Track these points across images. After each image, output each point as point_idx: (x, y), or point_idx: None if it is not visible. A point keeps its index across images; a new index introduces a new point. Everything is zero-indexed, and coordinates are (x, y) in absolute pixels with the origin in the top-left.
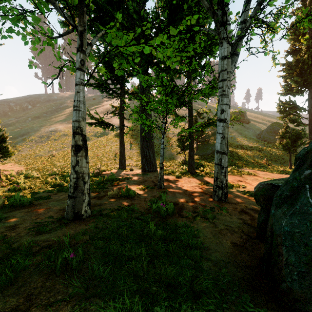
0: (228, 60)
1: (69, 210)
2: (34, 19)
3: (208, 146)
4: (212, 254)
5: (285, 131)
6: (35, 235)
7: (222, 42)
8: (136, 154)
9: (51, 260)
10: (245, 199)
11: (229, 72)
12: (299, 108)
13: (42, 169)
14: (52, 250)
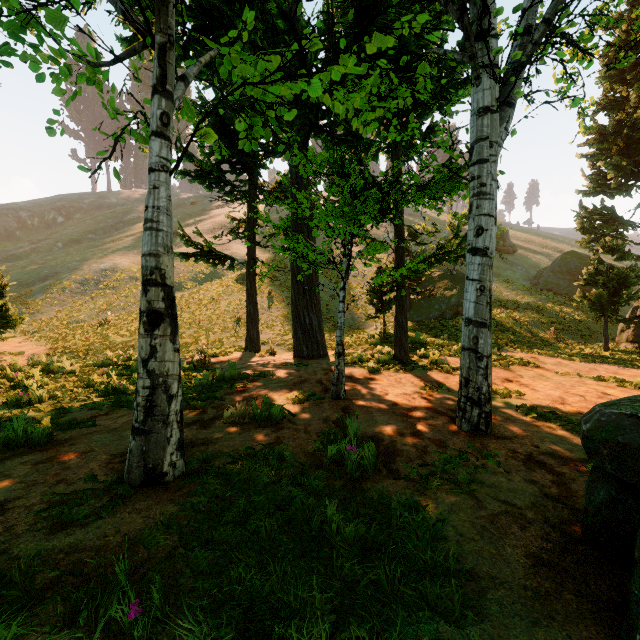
0: (494, 117)
1: (135, 464)
2: (52, 16)
3: (432, 301)
4: (488, 593)
5: (595, 271)
6: (49, 531)
7: (478, 76)
8: (282, 318)
9: (79, 621)
10: (530, 427)
11: (496, 144)
12: (622, 222)
13: (84, 352)
14: (85, 590)
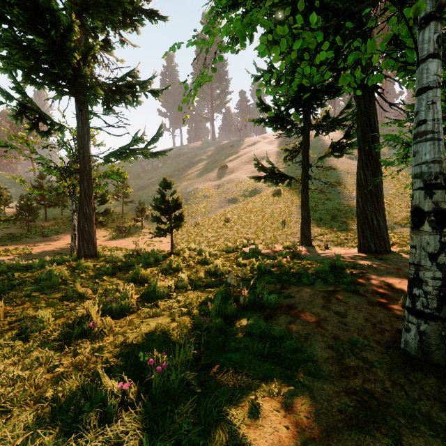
0: None
1: (434, 345)
2: None
3: None
4: None
5: None
6: (435, 403)
7: None
8: (316, 221)
9: None
10: None
11: None
12: None
13: (193, 242)
14: None
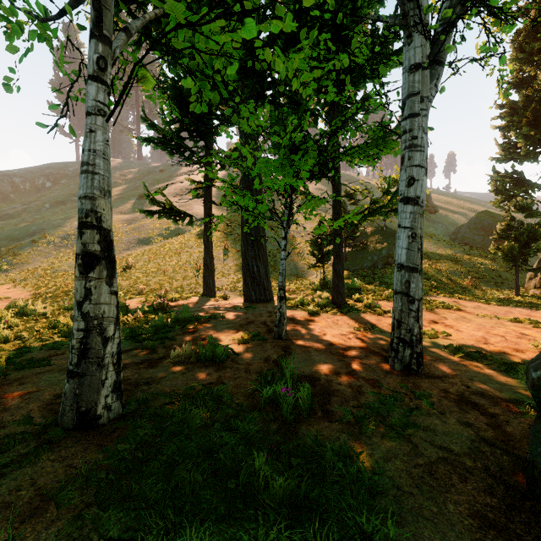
0: (424, 73)
1: (68, 407)
2: None
3: (365, 253)
4: None
5: (507, 226)
6: None
7: (410, 35)
8: (235, 268)
9: None
10: (458, 367)
11: (426, 99)
12: (530, 185)
13: (63, 297)
14: None
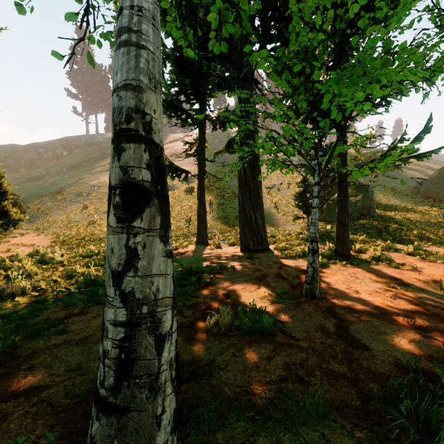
0: None
1: None
2: None
3: None
4: None
5: None
6: None
7: None
8: (221, 219)
9: None
10: None
11: None
12: None
13: (77, 244)
14: None
